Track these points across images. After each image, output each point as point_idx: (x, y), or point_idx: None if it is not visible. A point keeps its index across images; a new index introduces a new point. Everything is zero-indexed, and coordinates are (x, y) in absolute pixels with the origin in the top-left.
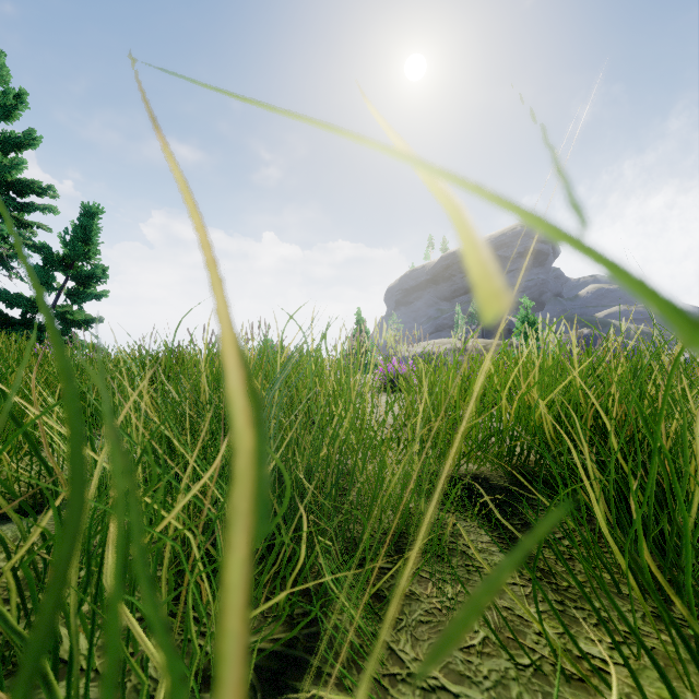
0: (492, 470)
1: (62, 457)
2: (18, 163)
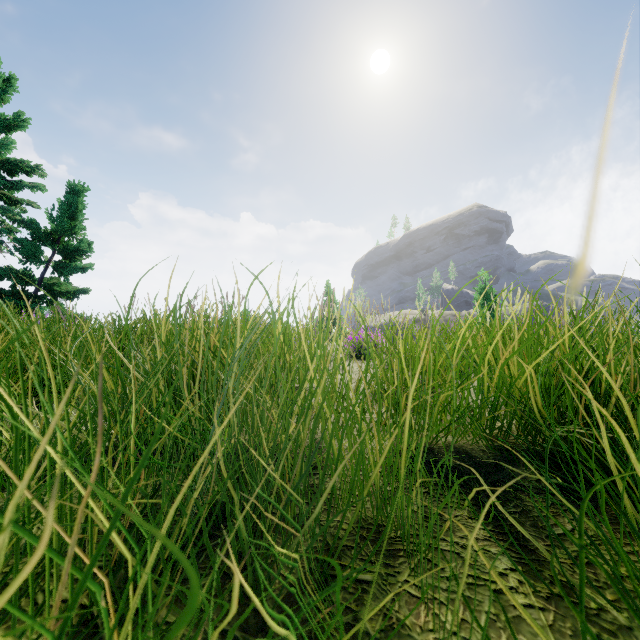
0: (472, 443)
1: (1, 431)
2: (7, 143)
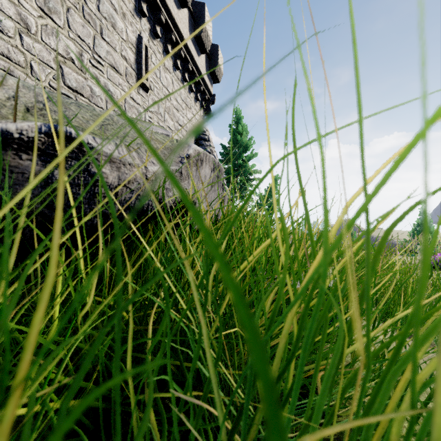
0: None
1: None
2: (252, 166)
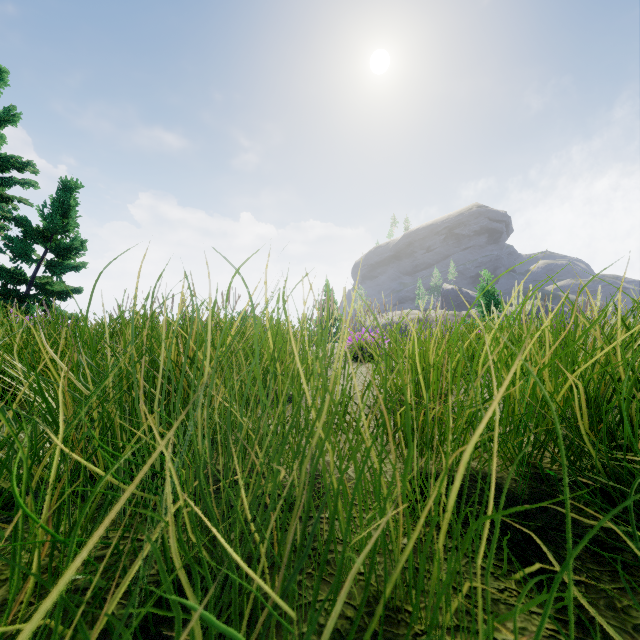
0: (501, 470)
1: None
2: None
